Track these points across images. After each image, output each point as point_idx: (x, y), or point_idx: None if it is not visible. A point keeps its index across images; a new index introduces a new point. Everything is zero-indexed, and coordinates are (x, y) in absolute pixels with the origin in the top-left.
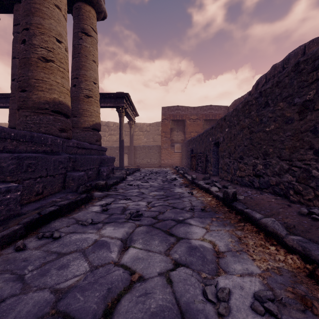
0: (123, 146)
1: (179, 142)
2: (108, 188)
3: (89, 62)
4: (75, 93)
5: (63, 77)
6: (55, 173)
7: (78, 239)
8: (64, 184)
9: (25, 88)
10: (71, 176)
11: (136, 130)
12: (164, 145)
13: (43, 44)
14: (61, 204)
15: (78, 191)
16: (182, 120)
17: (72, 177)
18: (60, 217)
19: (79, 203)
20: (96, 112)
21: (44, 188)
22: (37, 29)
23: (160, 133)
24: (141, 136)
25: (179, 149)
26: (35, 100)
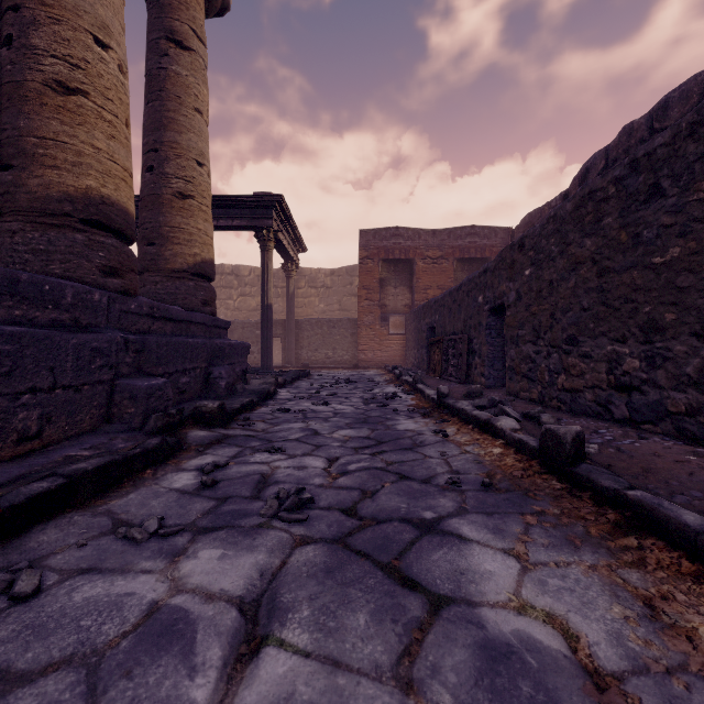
0: (270, 320)
1: (399, 312)
2: (227, 420)
3: (187, 112)
4: (152, 188)
5: (113, 135)
6: (81, 381)
7: (93, 605)
8: (110, 410)
9: (11, 161)
10: (128, 388)
11: (302, 284)
12: (365, 318)
13: (57, 48)
14: (75, 471)
15: (146, 428)
16: (407, 261)
17: (129, 390)
18: (70, 509)
19: (138, 464)
20: (203, 234)
21: (46, 420)
22: (43, 7)
23: (355, 292)
24: (313, 298)
25: (399, 326)
26: (35, 191)
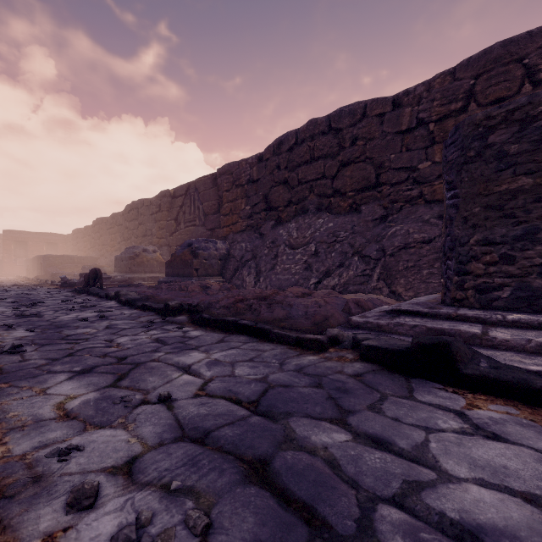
0: None
1: (22, 258)
2: None
3: None
4: None
5: None
6: None
7: None
8: None
9: None
10: None
11: None
12: (6, 260)
13: None
14: None
15: None
16: (25, 242)
17: None
18: None
19: None
20: None
21: None
22: None
23: None
24: None
25: (21, 263)
26: None
